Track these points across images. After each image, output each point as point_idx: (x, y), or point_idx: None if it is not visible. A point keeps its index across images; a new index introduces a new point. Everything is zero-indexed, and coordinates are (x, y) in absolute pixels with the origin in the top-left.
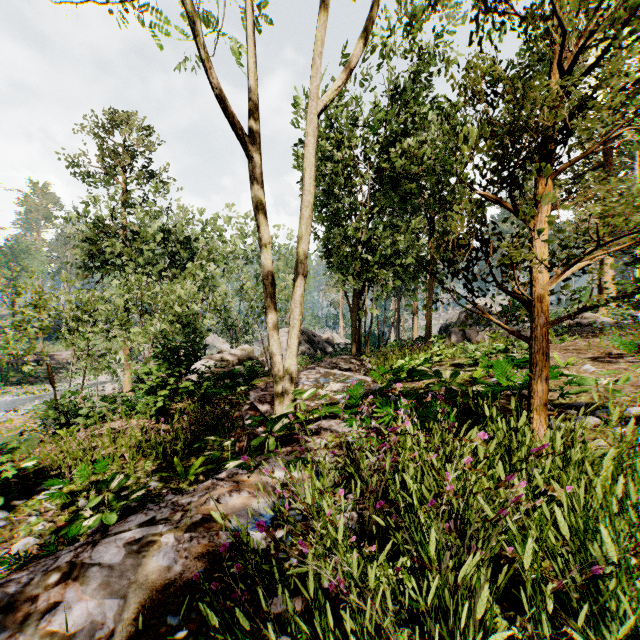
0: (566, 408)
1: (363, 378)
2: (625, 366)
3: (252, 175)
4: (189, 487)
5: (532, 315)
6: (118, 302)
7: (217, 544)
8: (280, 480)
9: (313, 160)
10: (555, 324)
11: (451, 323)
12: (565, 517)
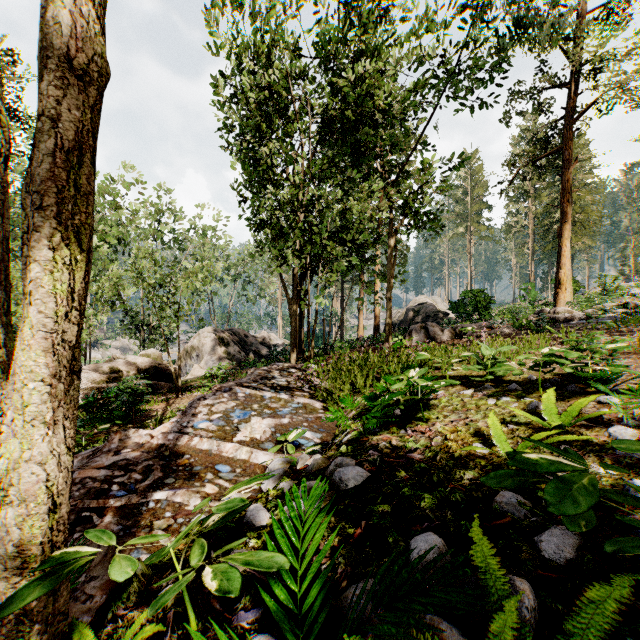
0: None
1: (308, 403)
2: None
3: None
4: None
5: None
6: None
7: None
8: None
9: None
10: None
11: (396, 321)
12: None
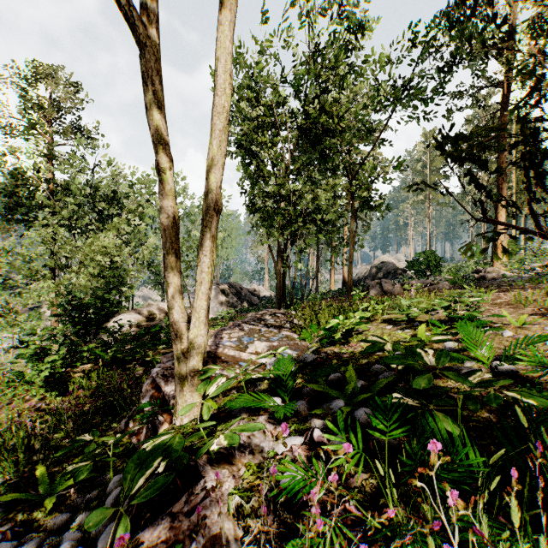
0: None
1: (289, 335)
2: None
3: (144, 73)
4: (47, 515)
5: None
6: (22, 254)
7: None
8: None
9: (228, 49)
10: None
11: (362, 276)
12: None
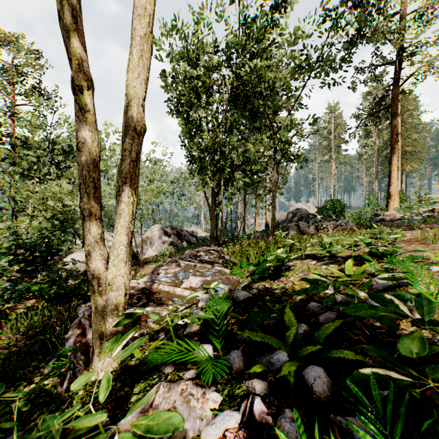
0: None
1: (222, 270)
2: None
3: None
4: None
5: None
6: None
7: None
8: None
9: None
10: None
11: (281, 220)
12: None
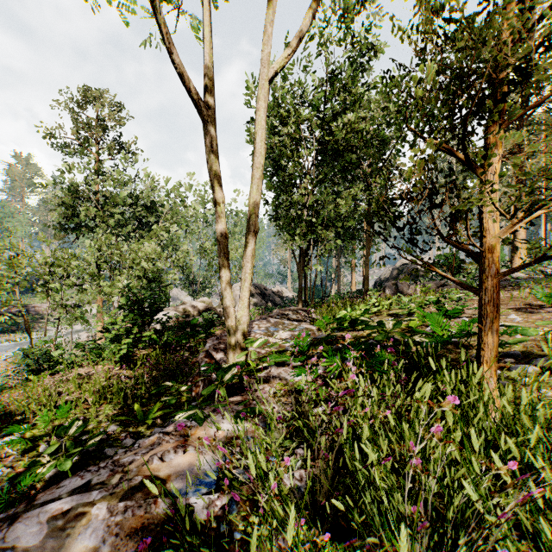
0: (502, 356)
1: (309, 327)
2: (548, 316)
3: (206, 139)
4: (147, 430)
5: (482, 266)
6: (88, 259)
7: (154, 515)
8: (228, 433)
9: (263, 124)
10: (506, 275)
11: (384, 278)
12: (549, 494)
